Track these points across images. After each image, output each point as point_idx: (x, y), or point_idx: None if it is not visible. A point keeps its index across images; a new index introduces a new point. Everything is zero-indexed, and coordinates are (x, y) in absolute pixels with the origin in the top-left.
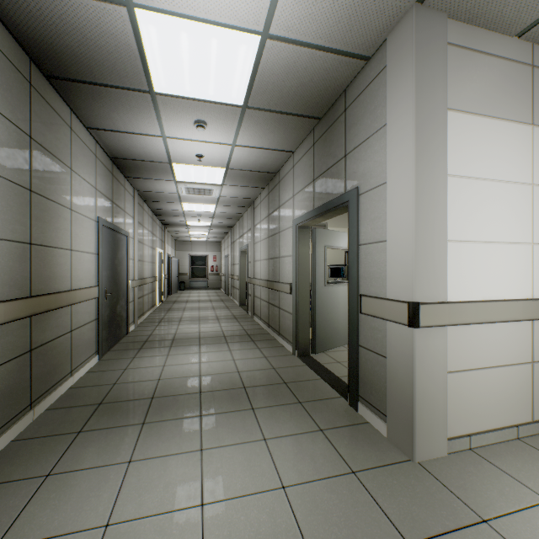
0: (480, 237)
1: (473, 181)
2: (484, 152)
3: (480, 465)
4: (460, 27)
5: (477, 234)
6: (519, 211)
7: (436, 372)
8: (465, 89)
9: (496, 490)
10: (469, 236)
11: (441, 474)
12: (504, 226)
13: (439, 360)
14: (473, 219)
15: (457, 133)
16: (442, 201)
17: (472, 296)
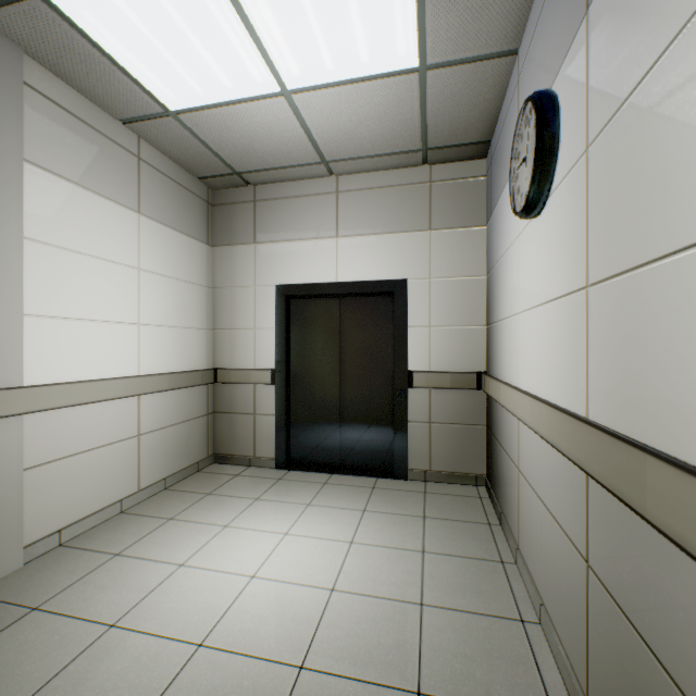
0: (77, 314)
1: (68, 253)
2: (83, 225)
3: (64, 556)
4: (48, 75)
5: (72, 310)
6: (125, 292)
7: (7, 472)
8: (56, 148)
9: (69, 571)
10: (62, 312)
11: (4, 590)
12: (108, 305)
13: (11, 457)
14: (68, 294)
15: (44, 194)
16: (17, 268)
17: (67, 377)
